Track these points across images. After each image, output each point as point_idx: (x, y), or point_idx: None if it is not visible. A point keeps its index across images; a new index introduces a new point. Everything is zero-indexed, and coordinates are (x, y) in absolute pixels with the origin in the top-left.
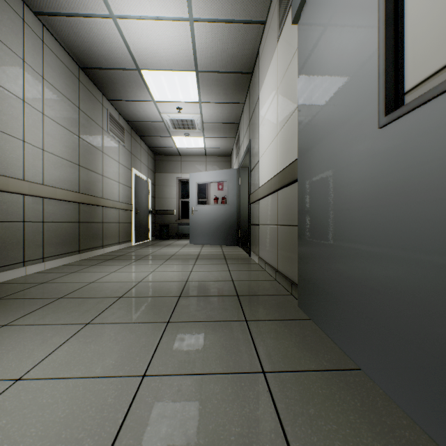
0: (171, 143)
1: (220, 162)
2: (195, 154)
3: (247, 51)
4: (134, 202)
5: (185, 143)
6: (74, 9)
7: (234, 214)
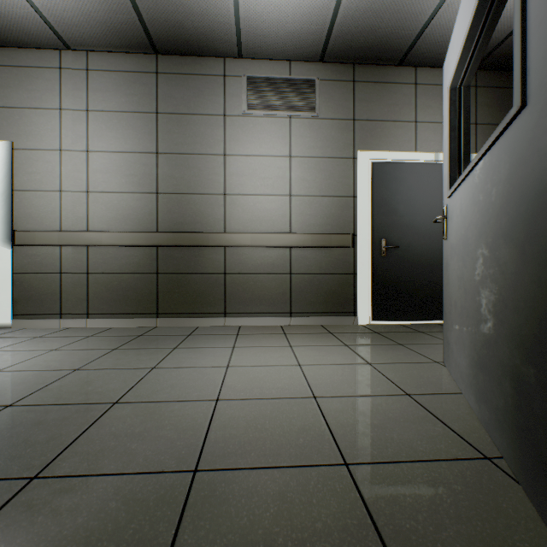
0: None
1: None
2: None
3: None
4: (371, 227)
5: None
6: (25, 5)
7: None
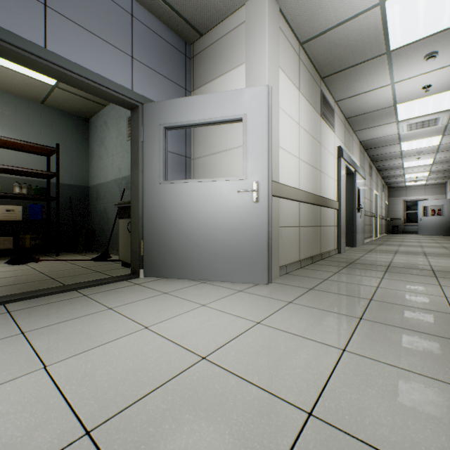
0: (403, 184)
1: (436, 188)
2: (416, 185)
3: None
4: (385, 216)
5: (412, 183)
6: (392, 172)
7: (447, 221)
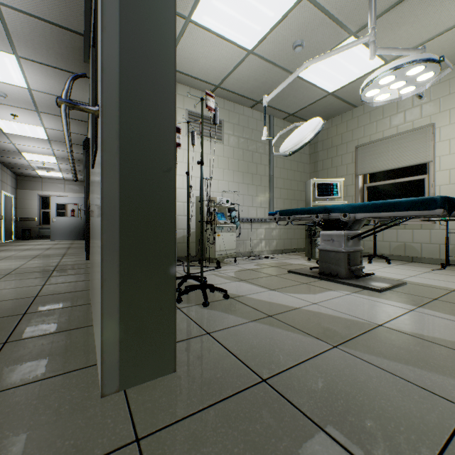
0: (35, 172)
1: (77, 185)
2: (55, 178)
3: (81, 157)
4: (4, 213)
5: (47, 173)
6: None
7: (82, 222)
